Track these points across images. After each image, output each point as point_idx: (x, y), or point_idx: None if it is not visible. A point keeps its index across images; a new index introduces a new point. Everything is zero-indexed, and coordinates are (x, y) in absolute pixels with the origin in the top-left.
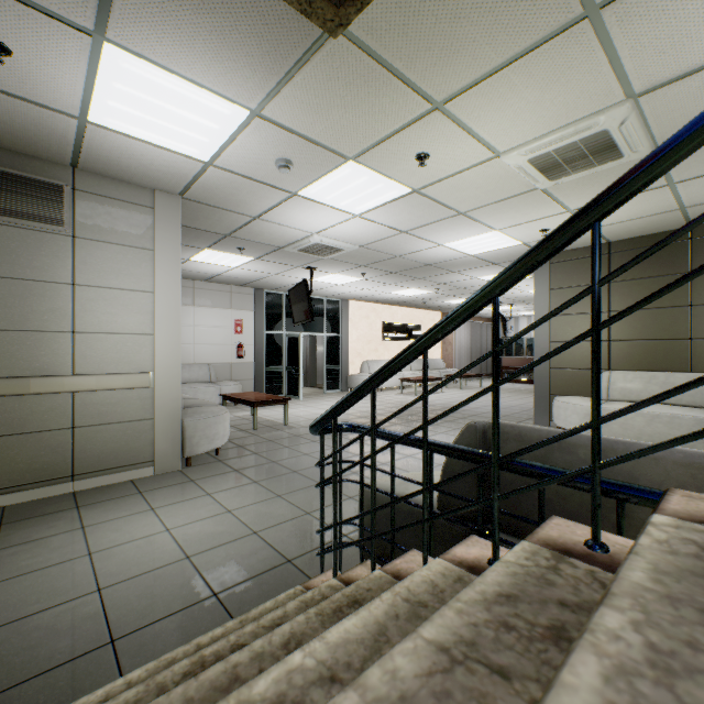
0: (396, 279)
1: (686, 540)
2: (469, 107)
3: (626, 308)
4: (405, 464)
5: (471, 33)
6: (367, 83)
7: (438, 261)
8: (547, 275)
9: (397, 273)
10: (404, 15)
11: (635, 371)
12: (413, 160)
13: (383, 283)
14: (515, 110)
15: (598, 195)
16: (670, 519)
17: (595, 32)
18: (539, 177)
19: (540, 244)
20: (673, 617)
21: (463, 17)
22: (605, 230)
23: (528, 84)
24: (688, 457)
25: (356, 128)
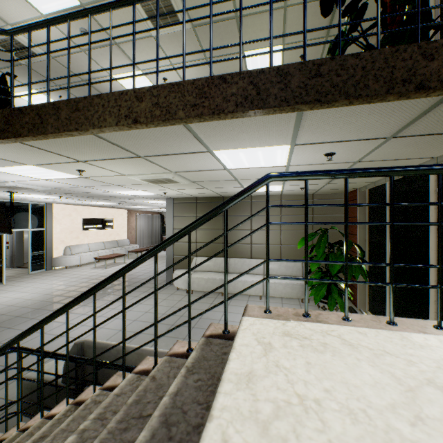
0: (88, 199)
1: (94, 401)
2: (100, 164)
3: (101, 323)
4: (78, 333)
5: (88, 151)
6: (32, 150)
7: (113, 195)
8: (172, 208)
9: (87, 197)
10: (47, 142)
11: (206, 257)
12: (75, 170)
13: (79, 199)
14: (125, 167)
15: (94, 287)
16: (100, 391)
17: (147, 159)
18: (149, 183)
19: (79, 297)
20: (60, 437)
21: (82, 148)
22: (192, 194)
23: (126, 164)
24: (138, 350)
25: (30, 158)
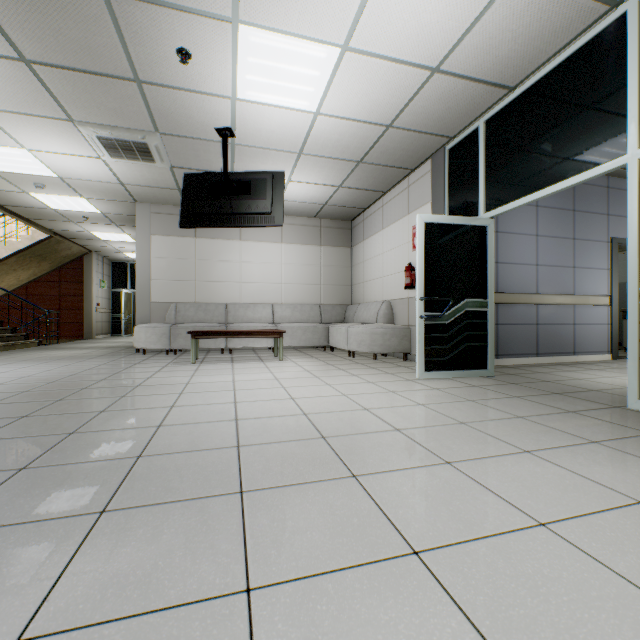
0: None
1: None
2: None
3: None
4: None
5: None
6: None
7: None
8: None
9: None
10: None
11: None
12: None
13: None
14: None
15: None
16: None
17: None
18: None
19: None
20: None
21: None
22: None
23: None
24: None
25: None
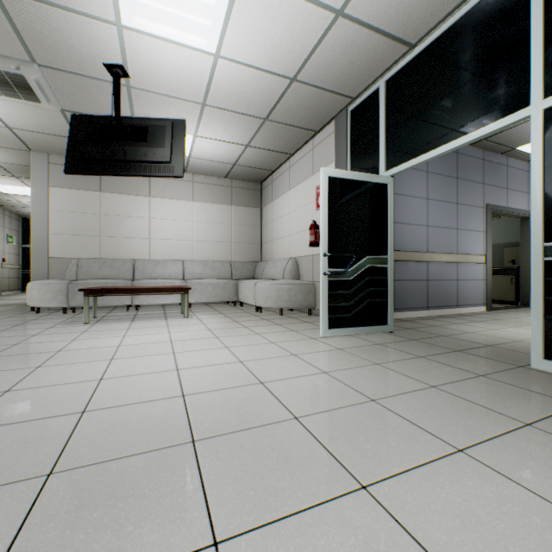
0: None
1: None
2: None
3: None
4: None
5: None
6: None
7: None
8: None
9: None
10: None
11: None
12: None
13: None
14: None
15: None
16: None
17: None
18: None
19: None
20: None
21: None
22: None
23: None
24: None
25: None
